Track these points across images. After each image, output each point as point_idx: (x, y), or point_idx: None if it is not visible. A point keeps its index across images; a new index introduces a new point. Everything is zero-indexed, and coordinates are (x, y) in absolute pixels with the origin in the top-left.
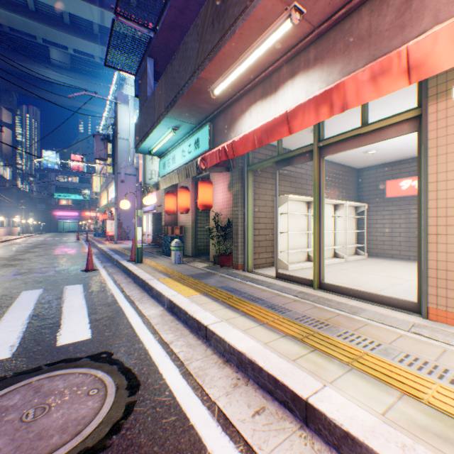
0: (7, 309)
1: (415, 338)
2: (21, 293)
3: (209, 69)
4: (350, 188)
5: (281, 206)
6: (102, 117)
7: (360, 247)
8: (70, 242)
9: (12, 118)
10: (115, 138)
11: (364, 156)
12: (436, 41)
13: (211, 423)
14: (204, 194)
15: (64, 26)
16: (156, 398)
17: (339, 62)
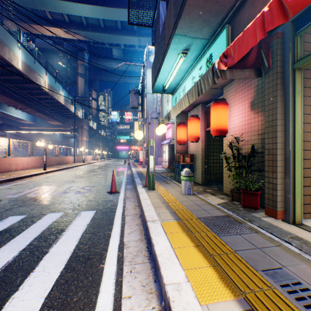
0: (5, 243)
1: None
2: (44, 216)
3: None
4: None
5: None
6: (134, 76)
7: None
8: (119, 165)
9: (96, 95)
10: (143, 91)
11: None
12: None
13: None
14: (218, 117)
15: (118, 31)
16: None
17: None
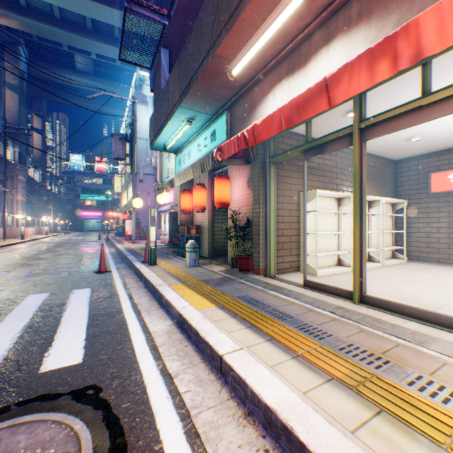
0: (4, 317)
1: None
2: (26, 297)
3: (226, 43)
4: (385, 182)
5: (308, 202)
6: (120, 116)
7: (398, 249)
8: (91, 242)
9: (42, 124)
10: (133, 138)
11: (405, 145)
12: None
13: None
14: (221, 190)
15: (87, 32)
16: None
17: (395, 11)
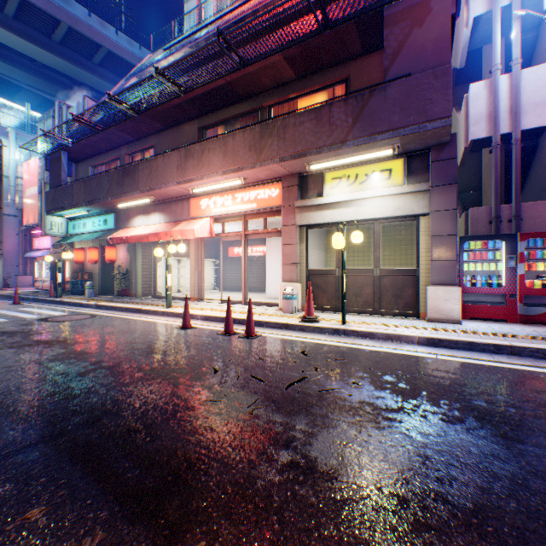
0: (4, 313)
1: (181, 303)
2: None
3: (116, 200)
4: (211, 250)
5: (161, 262)
6: None
7: (219, 285)
8: None
9: None
10: (1, 182)
11: None
12: (175, 233)
13: (119, 315)
14: (111, 253)
15: None
16: (103, 315)
17: (169, 216)
